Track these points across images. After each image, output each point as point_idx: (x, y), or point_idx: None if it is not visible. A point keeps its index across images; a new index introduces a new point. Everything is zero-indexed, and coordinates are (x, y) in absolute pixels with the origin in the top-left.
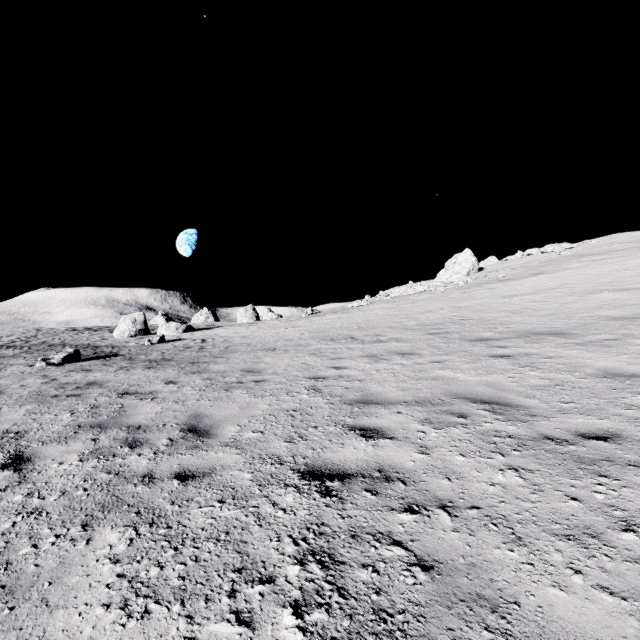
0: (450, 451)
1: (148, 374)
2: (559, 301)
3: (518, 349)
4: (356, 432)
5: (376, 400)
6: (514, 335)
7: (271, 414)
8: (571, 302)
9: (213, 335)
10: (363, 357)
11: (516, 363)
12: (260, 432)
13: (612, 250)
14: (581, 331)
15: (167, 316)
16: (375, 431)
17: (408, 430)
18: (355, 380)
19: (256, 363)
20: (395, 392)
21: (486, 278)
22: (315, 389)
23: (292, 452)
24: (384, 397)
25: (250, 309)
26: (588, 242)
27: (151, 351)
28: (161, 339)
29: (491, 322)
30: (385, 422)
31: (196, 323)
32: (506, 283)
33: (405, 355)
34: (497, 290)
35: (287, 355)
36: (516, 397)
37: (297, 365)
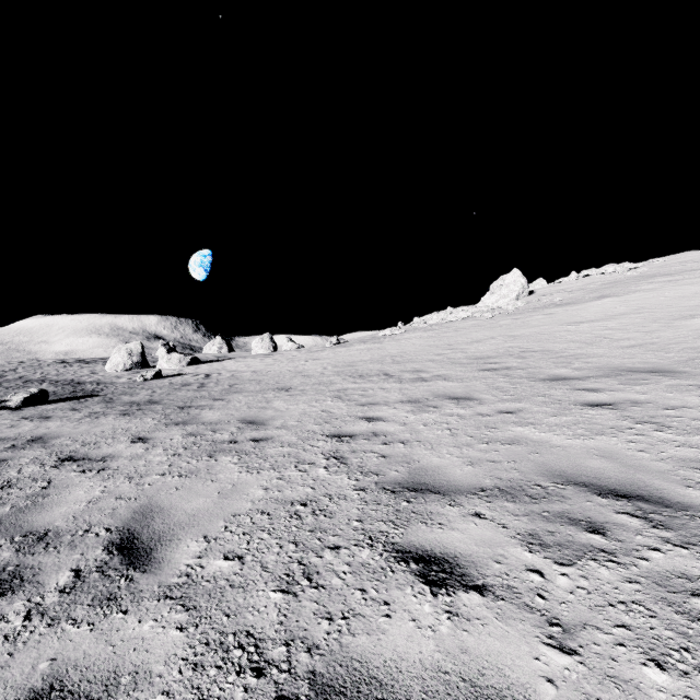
0: (621, 644)
1: (118, 425)
2: (641, 329)
3: (617, 394)
4: (410, 567)
5: (434, 484)
6: (600, 373)
7: (265, 511)
8: (657, 330)
9: (220, 369)
10: (403, 402)
11: (627, 417)
12: (237, 558)
13: (687, 270)
14: (692, 368)
15: (169, 346)
16: (445, 565)
17: (508, 565)
18: (396, 441)
19: (262, 409)
20: (461, 467)
21: (540, 302)
22: (338, 457)
23: (287, 627)
24: (445, 477)
25: (267, 338)
26: (654, 261)
27: (140, 389)
28: (157, 374)
29: (561, 355)
30: (459, 540)
31: (206, 354)
32: (566, 308)
33: (460, 400)
34: (557, 316)
35: (304, 398)
36: (667, 484)
37: (315, 413)
